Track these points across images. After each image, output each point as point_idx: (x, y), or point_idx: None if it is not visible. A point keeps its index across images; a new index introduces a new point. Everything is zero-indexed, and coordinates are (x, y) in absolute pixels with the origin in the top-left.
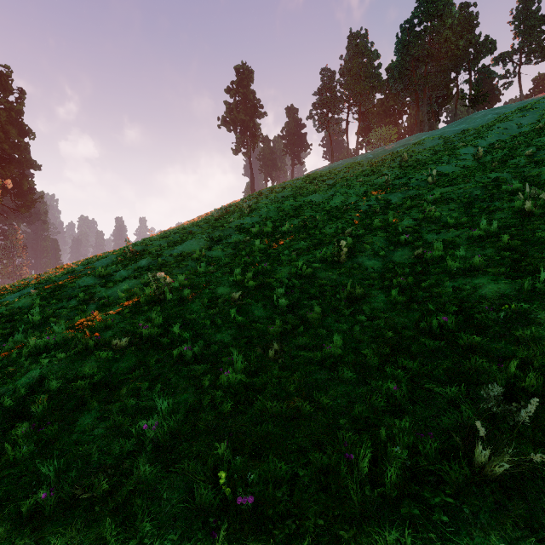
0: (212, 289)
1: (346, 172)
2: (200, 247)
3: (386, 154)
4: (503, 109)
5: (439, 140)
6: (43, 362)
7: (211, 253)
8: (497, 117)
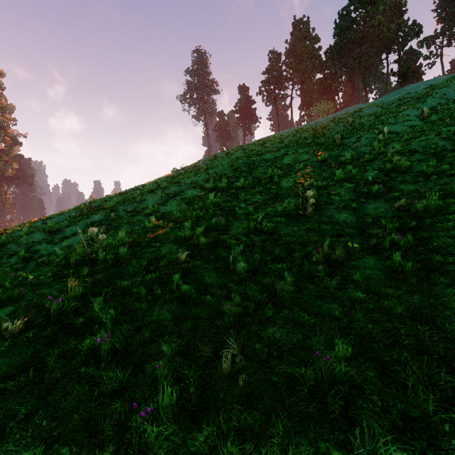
0: (156, 248)
1: (293, 136)
2: (155, 202)
3: (328, 121)
4: (434, 81)
5: (378, 108)
6: None
7: (165, 208)
8: (432, 86)
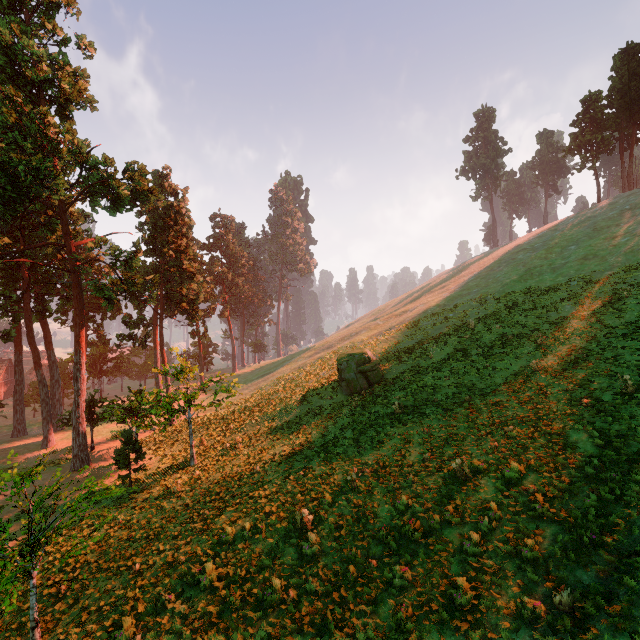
0: (488, 325)
1: (587, 236)
2: (472, 307)
3: None
4: None
5: None
6: (448, 340)
7: (479, 311)
8: None
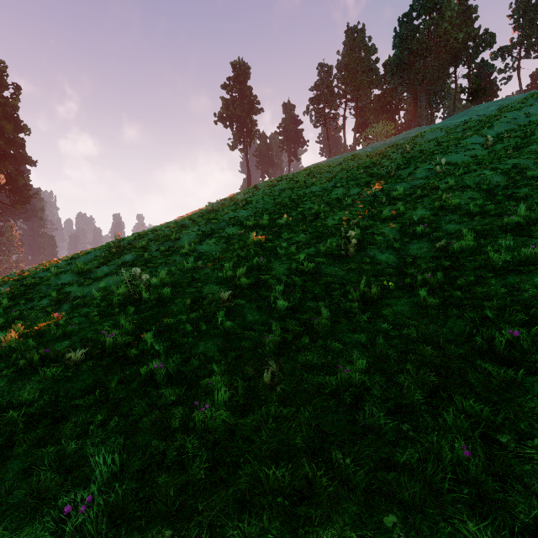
0: (198, 288)
1: (345, 165)
2: (190, 241)
3: (385, 147)
4: (506, 101)
5: (441, 133)
6: None
7: (202, 247)
8: (502, 108)
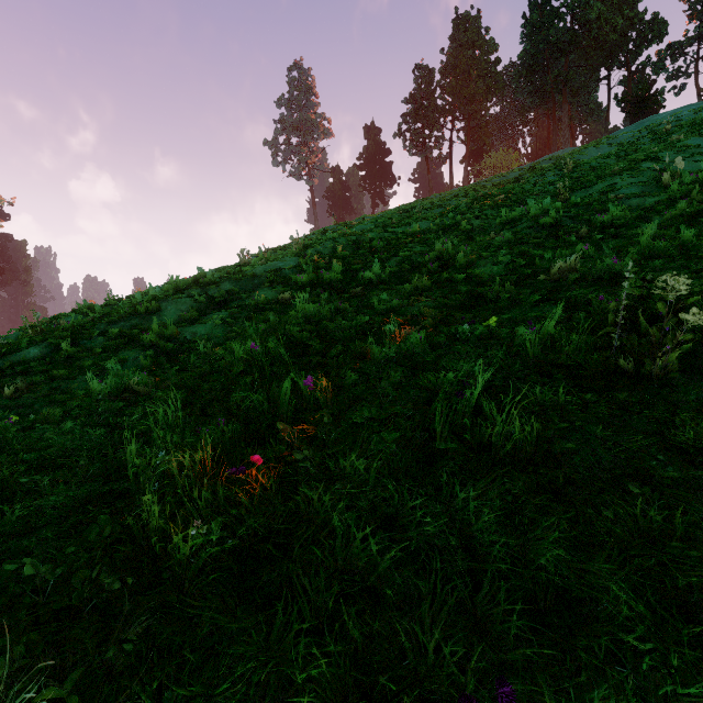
0: None
1: (463, 197)
2: (180, 315)
3: (521, 174)
4: None
5: (611, 148)
6: None
7: (194, 329)
8: None
